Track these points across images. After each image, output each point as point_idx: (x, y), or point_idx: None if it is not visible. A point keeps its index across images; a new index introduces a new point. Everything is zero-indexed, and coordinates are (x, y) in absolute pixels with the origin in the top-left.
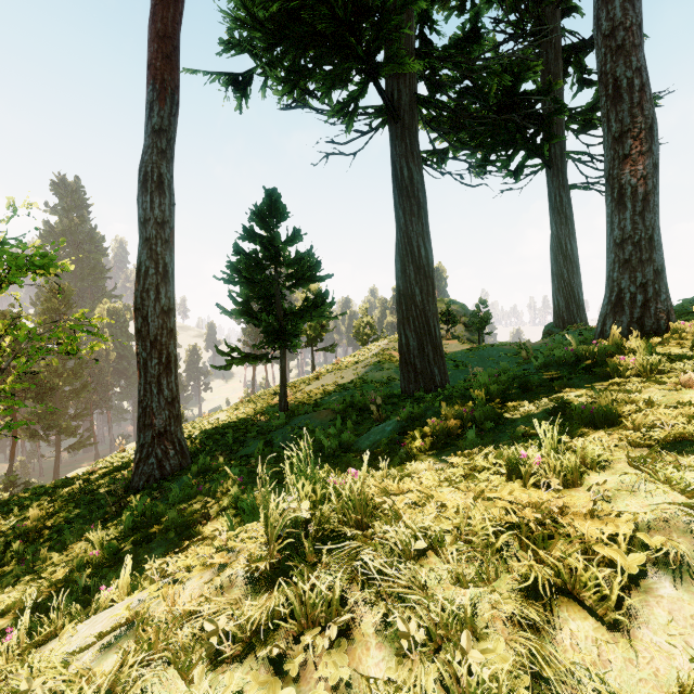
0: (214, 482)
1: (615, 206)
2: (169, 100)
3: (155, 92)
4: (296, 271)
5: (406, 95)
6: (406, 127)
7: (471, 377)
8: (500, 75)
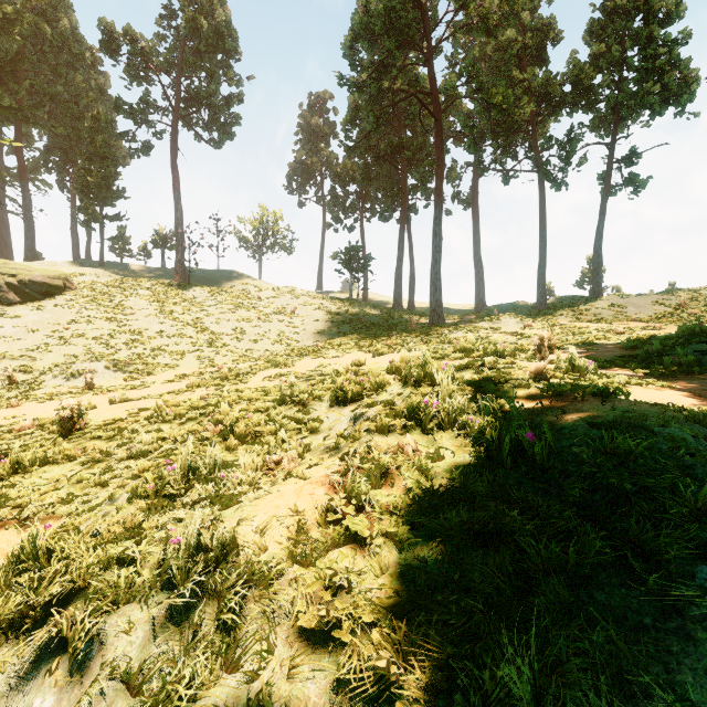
0: None
1: (27, 239)
2: None
3: None
4: None
5: None
6: None
7: None
8: None
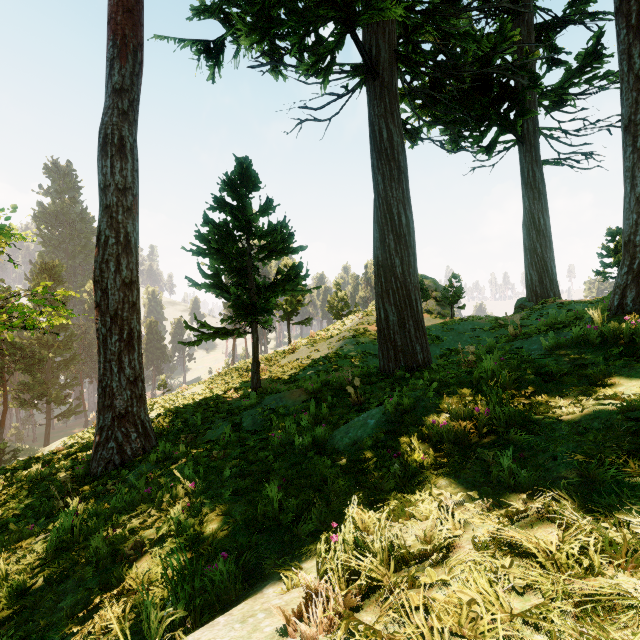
0: (171, 475)
1: (638, 157)
2: (131, 57)
3: (116, 49)
4: (269, 243)
5: (385, 51)
6: (385, 85)
7: (447, 352)
8: (479, 41)
